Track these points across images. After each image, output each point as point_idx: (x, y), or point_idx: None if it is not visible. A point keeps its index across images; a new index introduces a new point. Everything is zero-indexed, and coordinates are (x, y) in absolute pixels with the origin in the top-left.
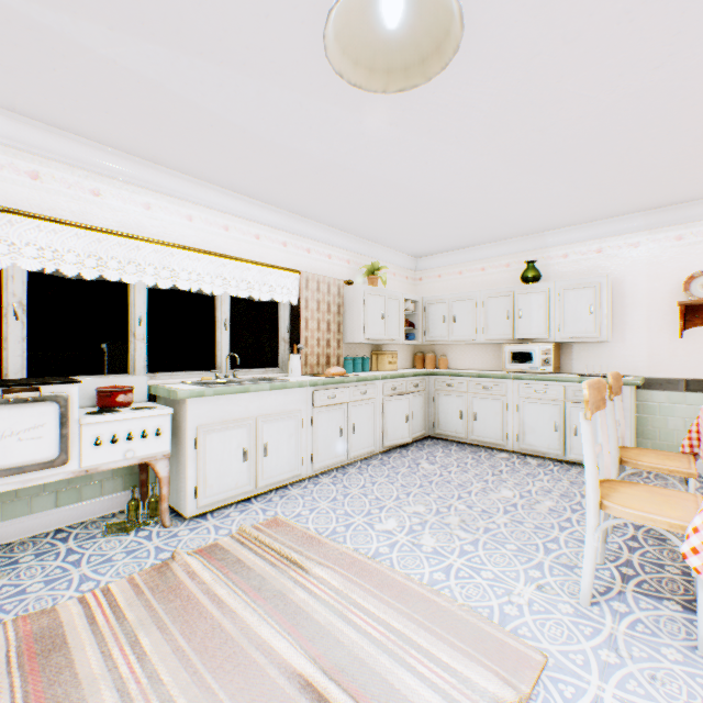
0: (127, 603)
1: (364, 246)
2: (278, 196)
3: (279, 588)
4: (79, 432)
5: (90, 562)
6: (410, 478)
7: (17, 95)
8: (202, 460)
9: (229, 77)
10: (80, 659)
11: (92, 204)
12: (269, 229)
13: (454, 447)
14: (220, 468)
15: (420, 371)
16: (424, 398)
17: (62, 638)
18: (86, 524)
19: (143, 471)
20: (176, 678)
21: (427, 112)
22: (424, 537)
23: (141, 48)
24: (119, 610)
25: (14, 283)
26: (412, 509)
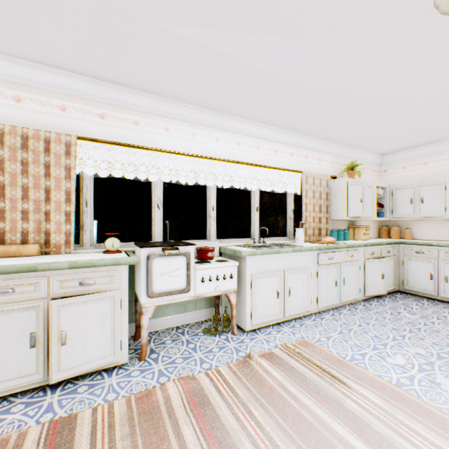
0: (234, 383)
1: (343, 150)
2: (292, 122)
3: (332, 395)
4: (194, 273)
5: (201, 350)
6: (397, 323)
7: (164, 85)
8: (254, 296)
9: (289, 44)
10: (222, 415)
11: (191, 142)
12: (282, 145)
13: (425, 302)
14: (263, 301)
15: (390, 241)
16: (394, 261)
17: (206, 397)
18: (189, 325)
19: (217, 298)
20: (287, 447)
21: (445, 33)
22: (437, 377)
23: (239, 39)
24: (230, 386)
25: (157, 189)
26: (412, 350)
